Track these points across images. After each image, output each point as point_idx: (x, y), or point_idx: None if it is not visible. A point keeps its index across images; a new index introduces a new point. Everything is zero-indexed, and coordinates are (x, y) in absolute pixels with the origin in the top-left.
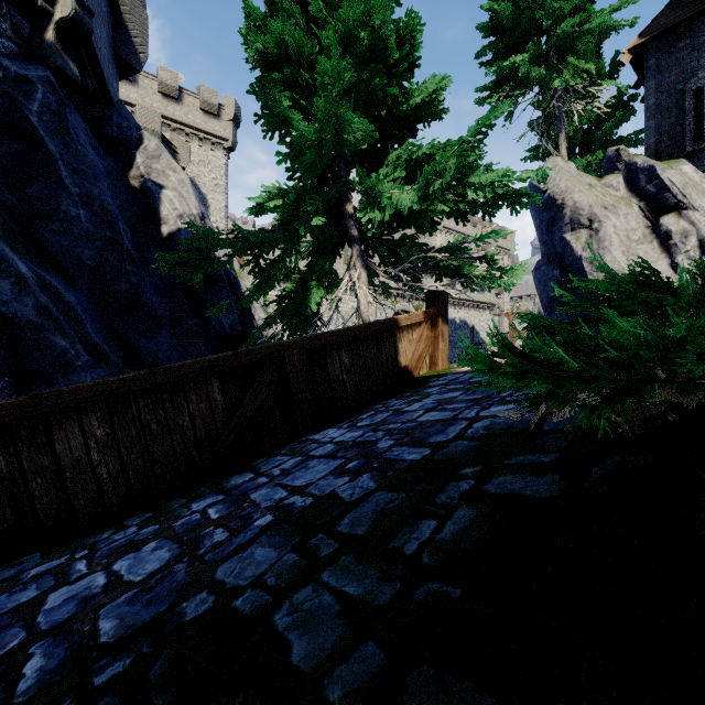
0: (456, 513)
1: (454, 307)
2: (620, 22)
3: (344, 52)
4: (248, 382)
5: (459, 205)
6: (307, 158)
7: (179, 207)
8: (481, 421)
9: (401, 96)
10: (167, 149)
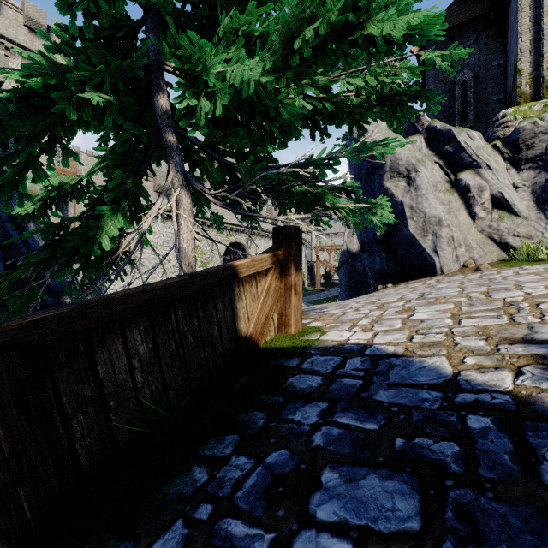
0: None
1: None
2: None
3: None
4: None
5: (326, 104)
6: None
7: None
8: None
9: None
10: None
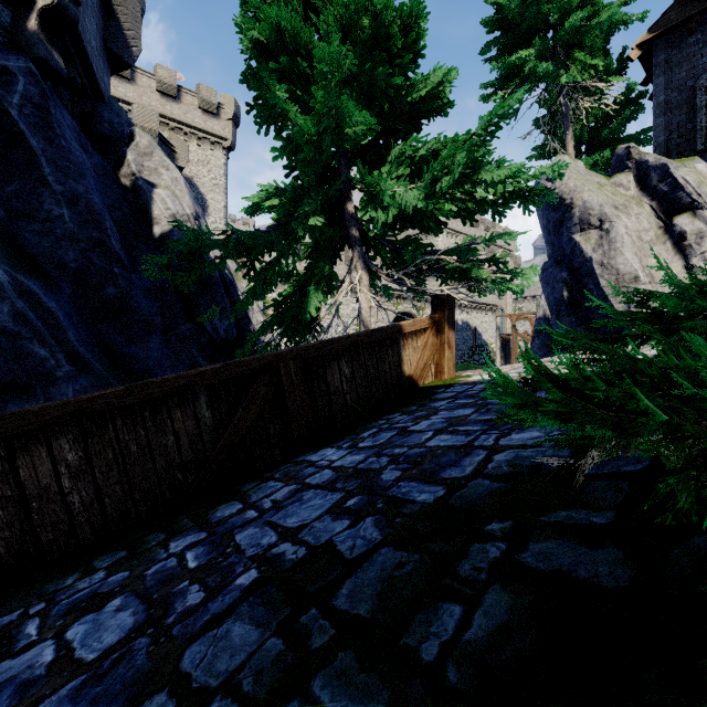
0: (487, 597)
1: (456, 309)
2: (630, 16)
3: (344, 40)
4: (239, 396)
5: (468, 204)
6: (305, 153)
7: (171, 207)
8: (503, 452)
9: (405, 88)
10: (165, 148)
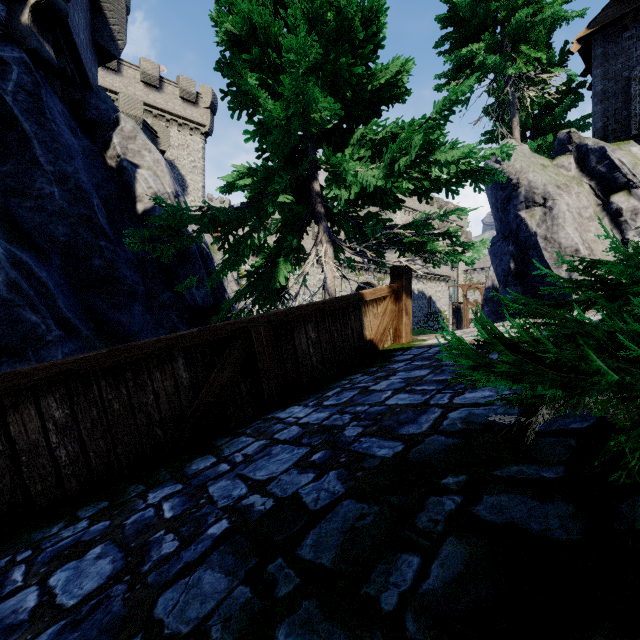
0: (443, 548)
1: (413, 279)
2: (570, 13)
3: (310, 32)
4: (214, 359)
5: (423, 182)
6: (275, 136)
7: (153, 186)
8: (457, 410)
9: (366, 76)
10: (149, 133)
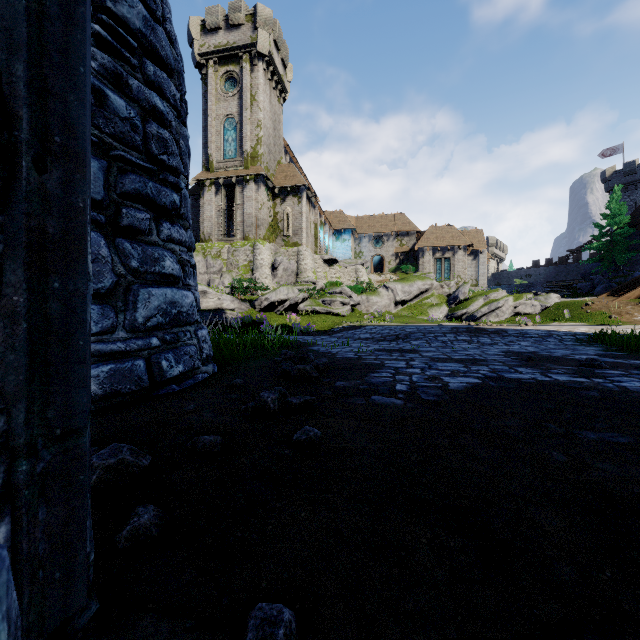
0: None
1: None
2: None
3: None
4: None
5: None
6: None
7: None
8: None
9: None
10: None
